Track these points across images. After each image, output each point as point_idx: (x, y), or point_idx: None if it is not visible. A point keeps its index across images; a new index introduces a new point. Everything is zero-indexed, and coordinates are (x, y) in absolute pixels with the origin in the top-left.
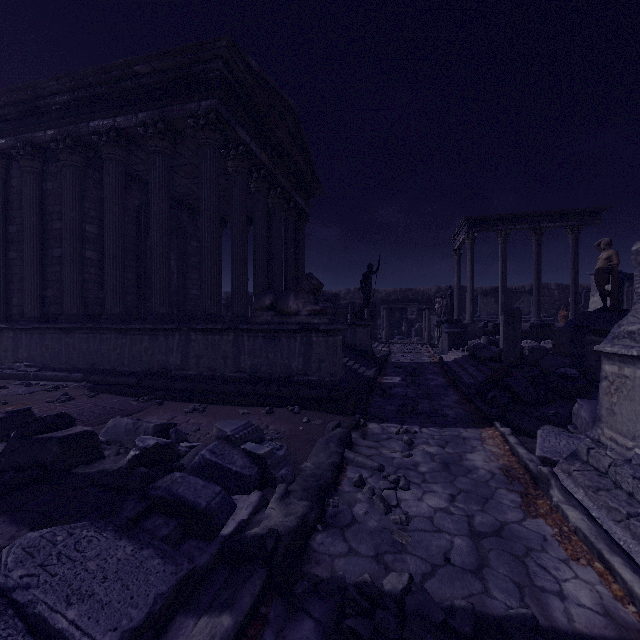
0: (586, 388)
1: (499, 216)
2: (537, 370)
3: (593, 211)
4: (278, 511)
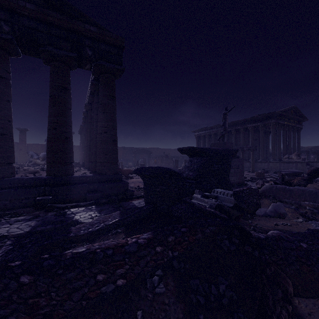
0: None
1: None
2: None
3: None
4: None
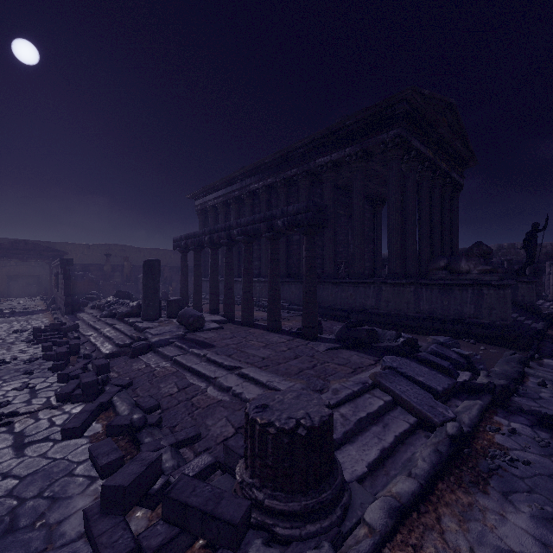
0: None
1: None
2: None
3: None
4: (486, 381)
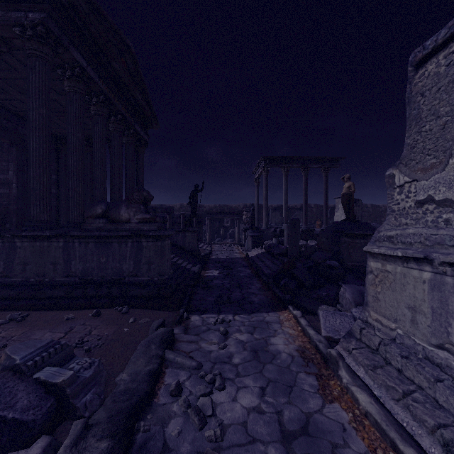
0: (343, 274)
1: (283, 157)
2: (312, 262)
3: (336, 159)
4: None
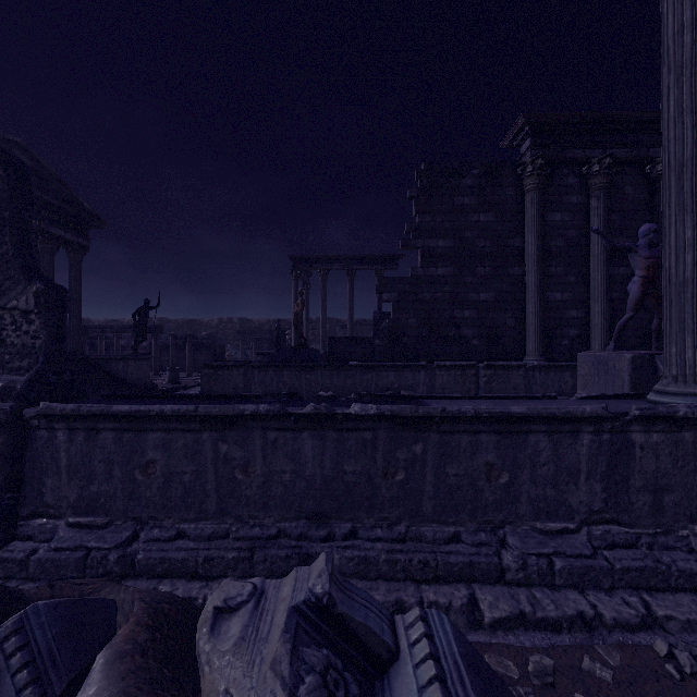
0: None
1: (318, 256)
2: None
3: (392, 258)
4: None
